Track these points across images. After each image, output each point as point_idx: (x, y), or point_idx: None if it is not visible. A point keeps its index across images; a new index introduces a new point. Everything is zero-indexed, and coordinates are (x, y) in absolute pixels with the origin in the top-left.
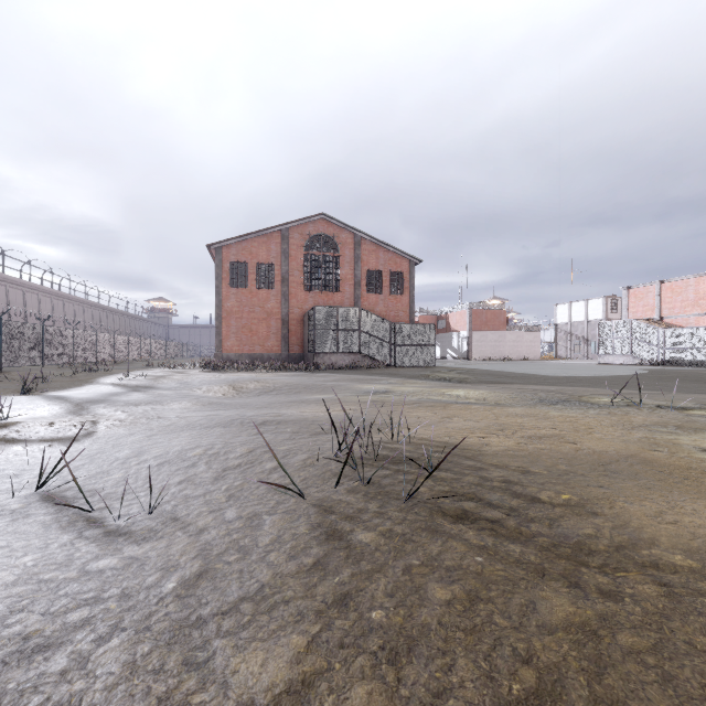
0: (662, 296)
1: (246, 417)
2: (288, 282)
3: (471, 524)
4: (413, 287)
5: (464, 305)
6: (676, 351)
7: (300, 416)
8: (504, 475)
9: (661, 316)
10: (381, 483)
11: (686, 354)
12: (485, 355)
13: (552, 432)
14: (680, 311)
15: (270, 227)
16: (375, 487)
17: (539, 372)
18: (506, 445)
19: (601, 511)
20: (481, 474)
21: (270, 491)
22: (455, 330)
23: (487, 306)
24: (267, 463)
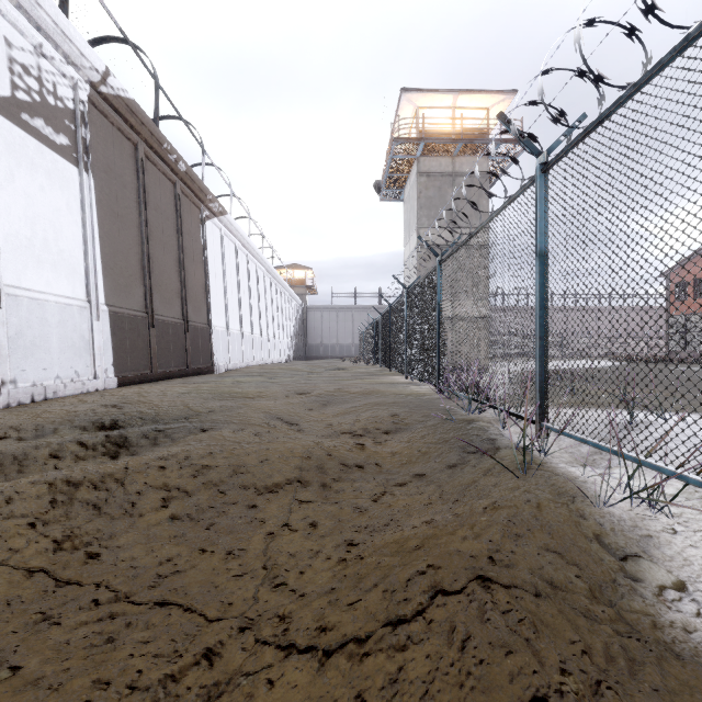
0: None
1: None
2: None
3: None
4: None
5: None
6: None
7: None
8: None
9: None
10: None
11: None
12: None
13: None
14: None
15: (699, 249)
16: None
17: None
18: None
19: None
20: None
21: None
22: None
23: None
24: None
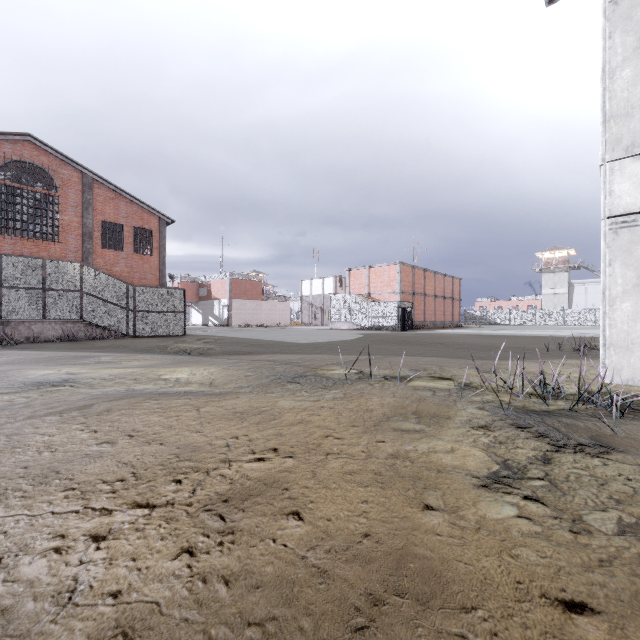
0: (370, 277)
1: None
2: None
3: None
4: (164, 248)
5: (225, 274)
6: (379, 319)
7: None
8: None
9: (369, 292)
10: None
11: (384, 321)
12: (245, 322)
13: (268, 472)
14: (380, 289)
15: None
16: None
17: (285, 339)
18: (135, 581)
19: None
20: None
21: None
22: (216, 298)
23: (246, 276)
24: None
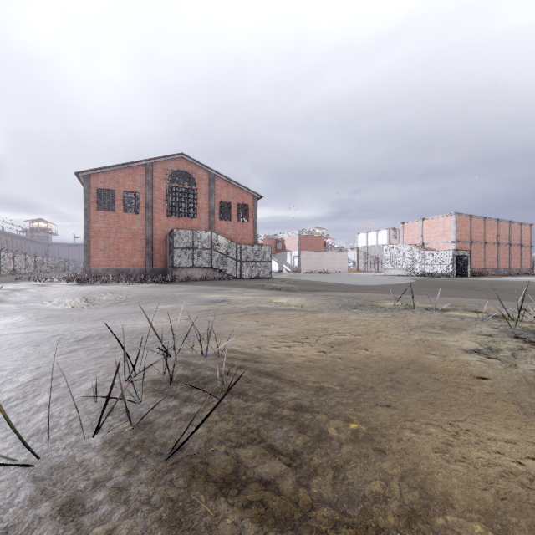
0: (423, 228)
1: (69, 332)
2: (152, 209)
3: (237, 496)
4: (256, 216)
5: (295, 231)
6: (432, 266)
7: (130, 328)
8: (297, 398)
9: (423, 242)
10: (155, 424)
11: (438, 268)
12: (310, 269)
13: (349, 338)
14: (434, 239)
15: (136, 161)
16: (144, 431)
17: (346, 282)
18: (308, 355)
19: (389, 448)
20: (274, 399)
21: (16, 443)
22: (288, 250)
23: (311, 233)
24: (42, 397)
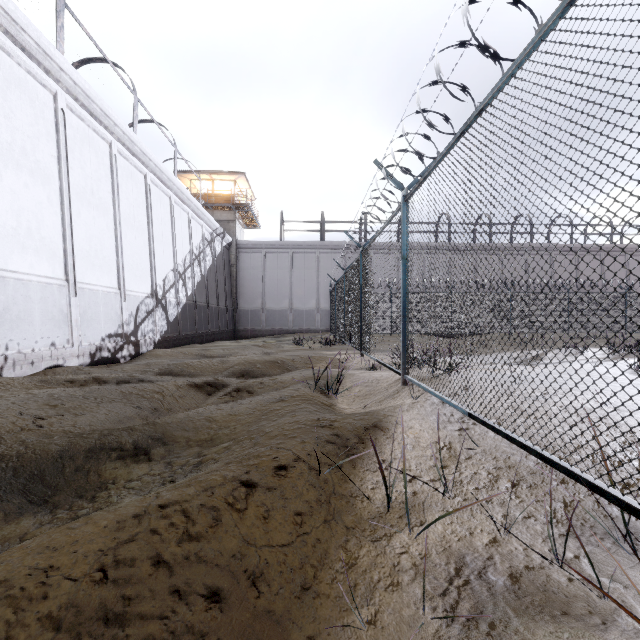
0: None
1: None
2: None
3: None
4: None
5: None
6: None
7: None
8: None
9: None
10: None
11: None
12: None
13: None
14: None
15: None
16: None
17: None
18: None
19: None
20: None
21: None
22: None
23: None
24: None
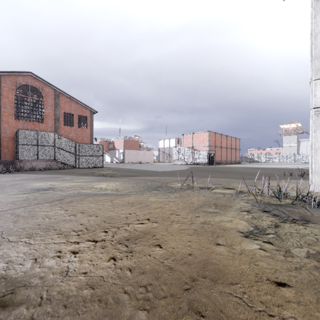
0: (193, 138)
1: None
2: (0, 112)
3: None
4: (92, 125)
5: (121, 137)
6: (197, 159)
7: None
8: None
9: (193, 146)
10: None
11: (200, 160)
12: (131, 161)
13: (145, 228)
14: (198, 144)
15: None
16: None
17: (151, 169)
18: (92, 269)
19: None
20: None
21: None
22: (117, 149)
23: (131, 138)
24: None
